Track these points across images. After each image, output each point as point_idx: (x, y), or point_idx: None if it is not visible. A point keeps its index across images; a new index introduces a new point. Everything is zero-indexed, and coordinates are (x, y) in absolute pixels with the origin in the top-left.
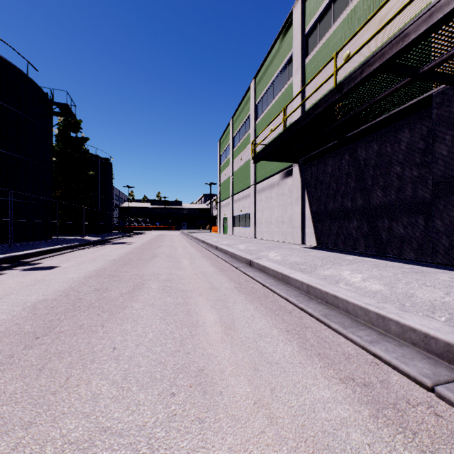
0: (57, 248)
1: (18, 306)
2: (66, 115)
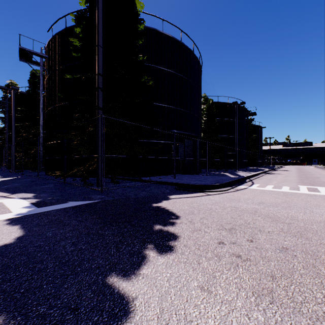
0: (268, 170)
1: (294, 177)
2: (252, 115)
